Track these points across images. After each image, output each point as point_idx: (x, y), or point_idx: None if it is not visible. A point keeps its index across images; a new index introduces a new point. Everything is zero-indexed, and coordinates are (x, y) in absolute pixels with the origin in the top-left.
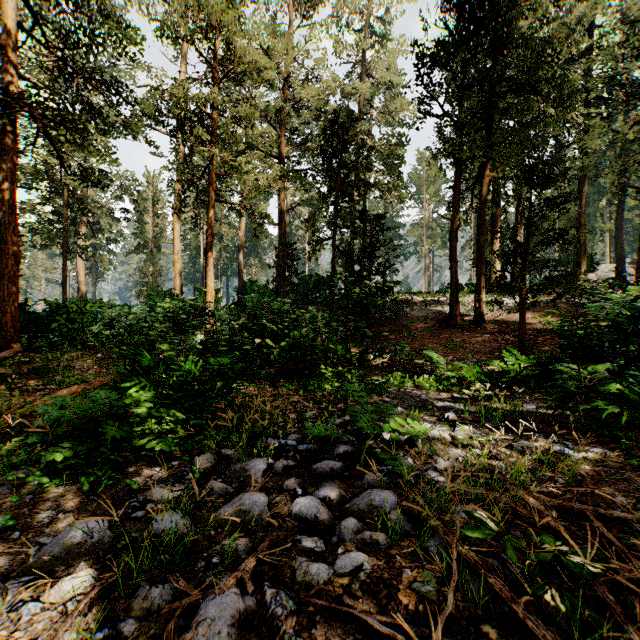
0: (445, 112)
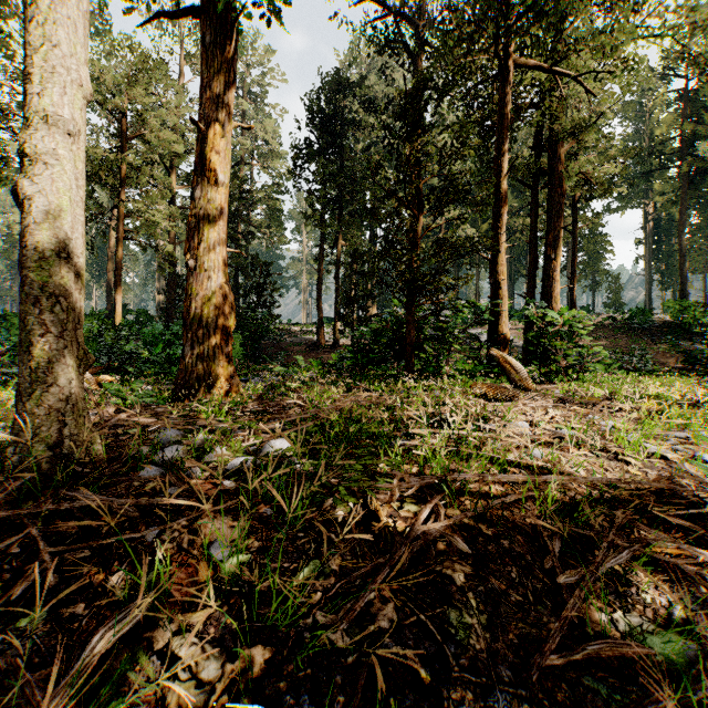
0: (313, 192)
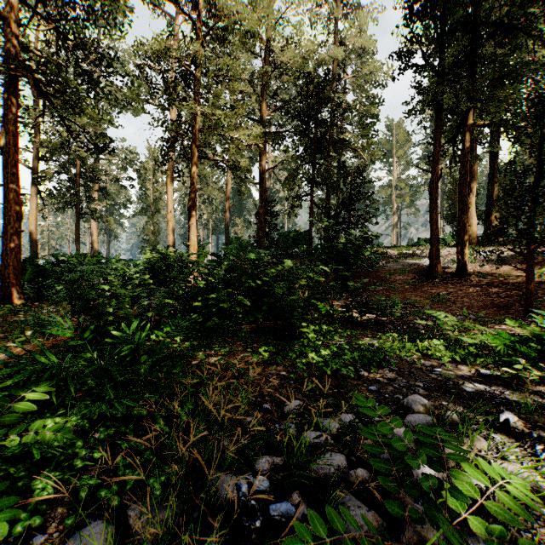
0: (426, 62)
